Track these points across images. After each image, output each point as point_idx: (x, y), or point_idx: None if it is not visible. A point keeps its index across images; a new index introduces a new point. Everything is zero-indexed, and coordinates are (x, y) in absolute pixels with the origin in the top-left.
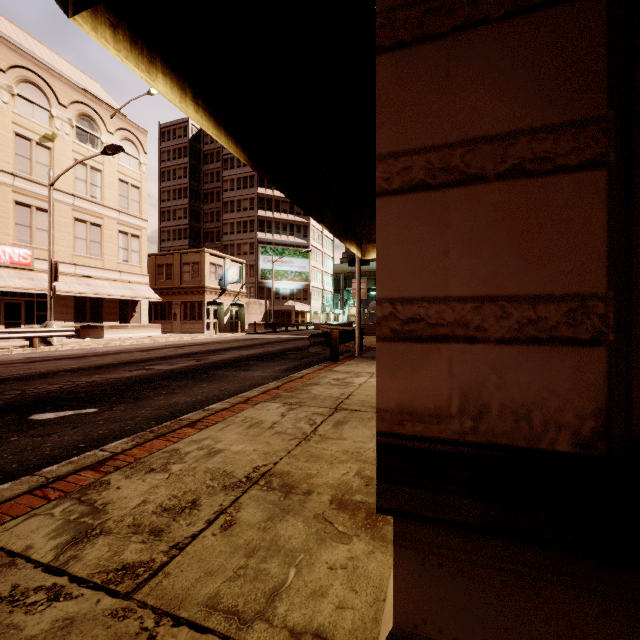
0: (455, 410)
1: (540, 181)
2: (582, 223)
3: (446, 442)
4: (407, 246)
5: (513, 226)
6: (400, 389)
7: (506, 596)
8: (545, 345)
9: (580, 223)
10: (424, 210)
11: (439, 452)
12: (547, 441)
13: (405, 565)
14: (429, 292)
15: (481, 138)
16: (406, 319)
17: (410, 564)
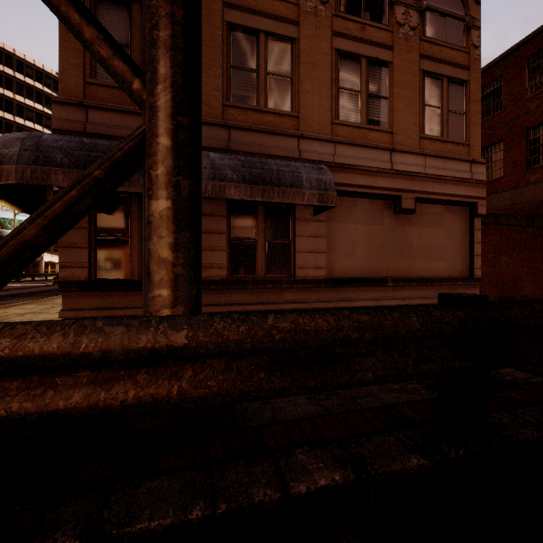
0: (70, 277)
1: (81, 249)
2: (86, 254)
3: (69, 281)
4: (64, 255)
5: (78, 254)
6: (62, 274)
7: (78, 300)
8: (82, 268)
9: (86, 254)
10: (66, 250)
11: (68, 282)
12: (82, 279)
13: (64, 299)
14: (67, 261)
15: (74, 242)
16: (63, 265)
17: (65, 299)
